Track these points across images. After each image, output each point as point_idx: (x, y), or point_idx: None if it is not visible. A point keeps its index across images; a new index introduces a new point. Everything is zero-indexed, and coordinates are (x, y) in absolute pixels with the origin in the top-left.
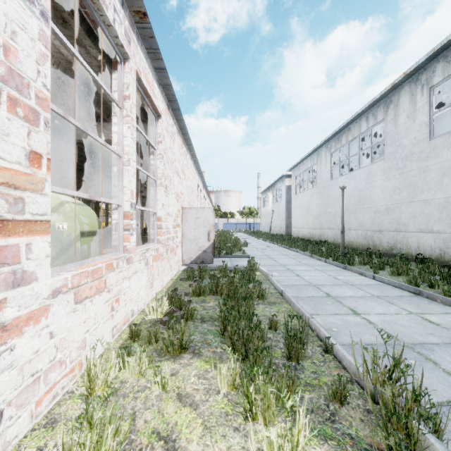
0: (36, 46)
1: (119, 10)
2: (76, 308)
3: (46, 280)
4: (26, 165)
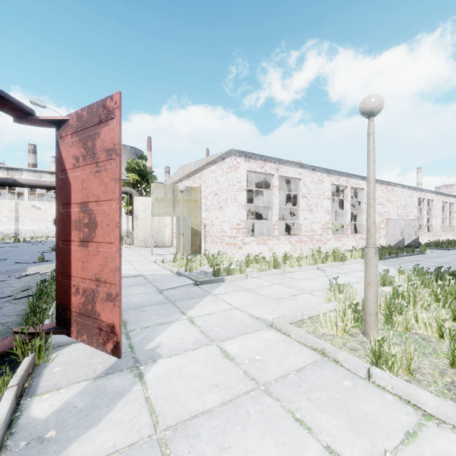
0: (330, 204)
1: (344, 179)
2: (335, 241)
3: (331, 235)
4: (329, 220)
